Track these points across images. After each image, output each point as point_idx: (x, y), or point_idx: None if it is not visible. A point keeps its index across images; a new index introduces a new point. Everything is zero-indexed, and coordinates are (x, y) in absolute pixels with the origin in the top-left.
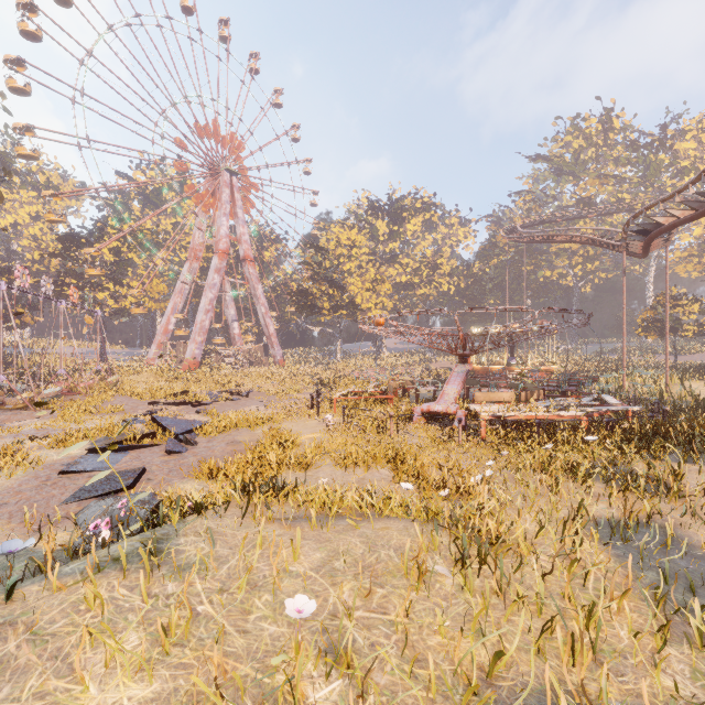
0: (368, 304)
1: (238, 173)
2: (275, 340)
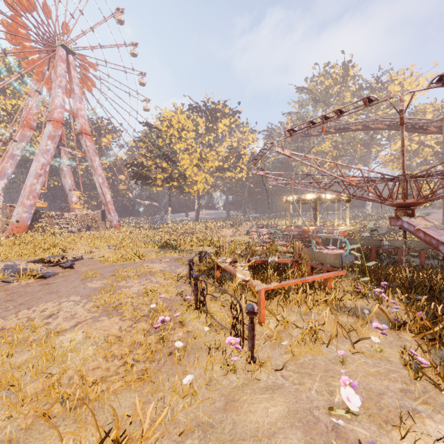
0: (196, 177)
1: (75, 52)
2: (112, 207)
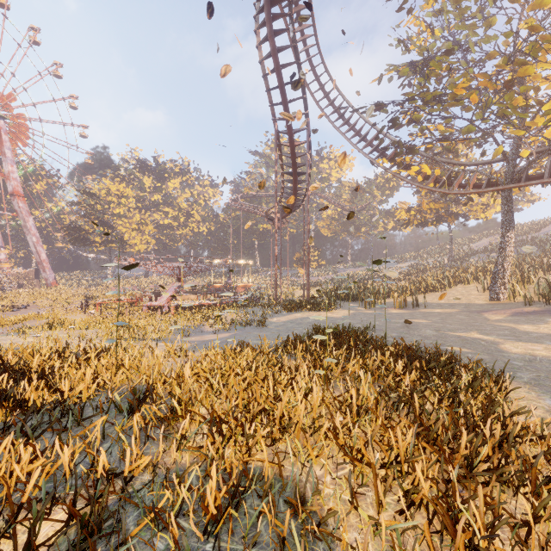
0: (134, 240)
1: (6, 117)
2: (48, 266)
